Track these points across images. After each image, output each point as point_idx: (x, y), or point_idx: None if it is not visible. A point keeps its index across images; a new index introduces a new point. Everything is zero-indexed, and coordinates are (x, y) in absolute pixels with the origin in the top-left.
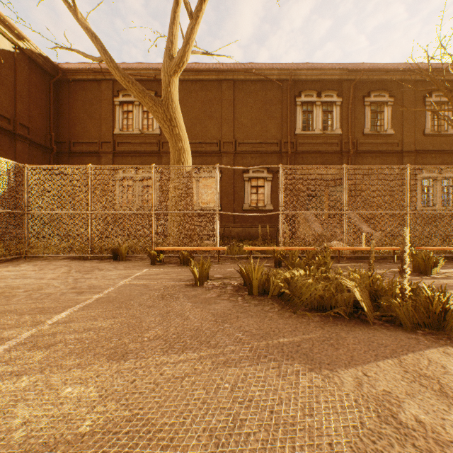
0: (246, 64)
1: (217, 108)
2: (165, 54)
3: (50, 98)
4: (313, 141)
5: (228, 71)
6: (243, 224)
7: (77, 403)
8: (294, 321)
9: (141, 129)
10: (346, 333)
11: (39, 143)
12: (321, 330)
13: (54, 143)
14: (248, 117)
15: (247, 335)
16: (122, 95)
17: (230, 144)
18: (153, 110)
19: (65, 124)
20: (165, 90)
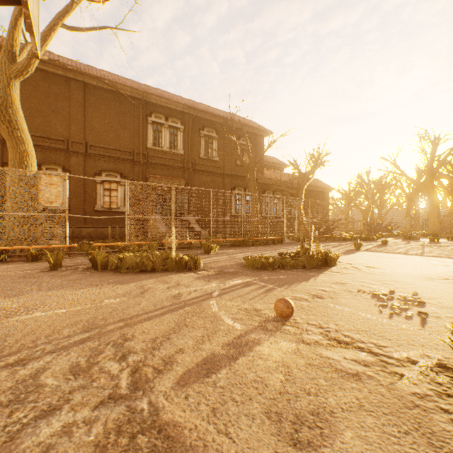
0: (99, 69)
1: (65, 105)
2: (4, 55)
3: None
4: (162, 156)
5: (78, 72)
6: (95, 224)
7: (3, 305)
8: (119, 275)
9: None
10: (143, 275)
11: None
12: (132, 276)
13: None
14: (101, 123)
15: (91, 282)
16: None
17: (80, 144)
18: None
19: None
20: (4, 90)
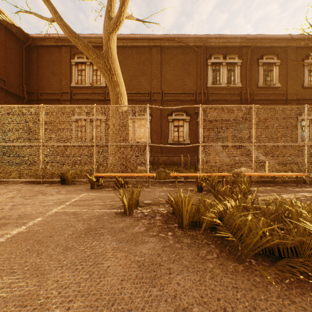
0: (170, 34)
1: (148, 67)
2: (106, 16)
3: (22, 59)
4: (220, 92)
5: (156, 39)
6: (167, 154)
7: None
8: (245, 282)
9: (91, 83)
10: None
11: (13, 92)
12: (294, 308)
13: (25, 93)
14: (172, 74)
15: None
16: (77, 58)
17: (158, 94)
18: (96, 61)
19: (34, 79)
20: (106, 45)
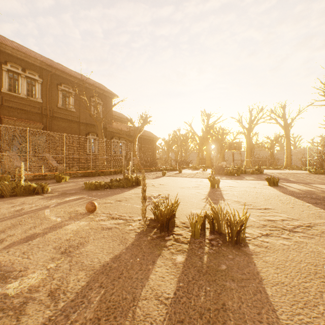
0: None
1: None
2: None
3: None
4: (19, 101)
5: None
6: None
7: None
8: None
9: None
10: None
11: None
12: None
13: None
14: None
15: None
16: None
17: None
18: None
19: None
20: None
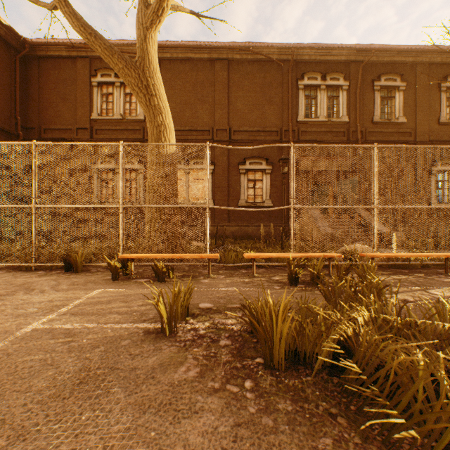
0: (242, 43)
1: (210, 91)
2: (140, 0)
3: (16, 76)
4: (317, 130)
5: (222, 48)
6: (238, 222)
7: None
8: None
9: (122, 114)
10: None
11: None
12: None
13: (20, 128)
14: (245, 102)
15: None
16: (101, 75)
17: (224, 131)
18: (125, 74)
19: (34, 108)
20: (140, 47)
